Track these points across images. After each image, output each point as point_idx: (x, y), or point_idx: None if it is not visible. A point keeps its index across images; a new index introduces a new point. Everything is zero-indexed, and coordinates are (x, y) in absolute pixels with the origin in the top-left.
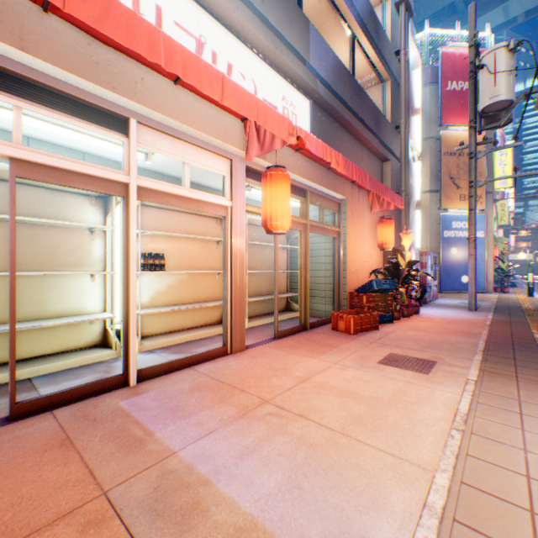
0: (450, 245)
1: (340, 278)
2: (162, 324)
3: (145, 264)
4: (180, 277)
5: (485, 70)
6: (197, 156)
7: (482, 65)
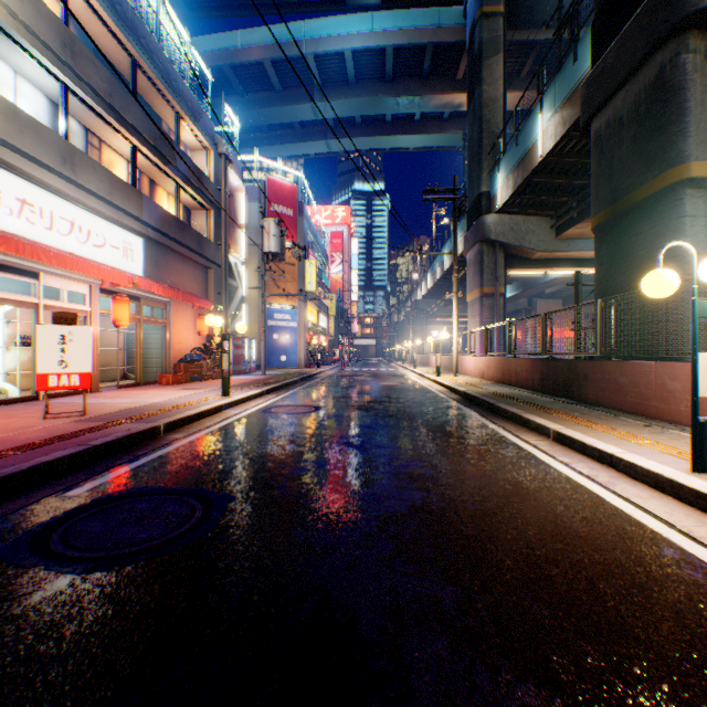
0: (274, 332)
1: (169, 354)
2: (26, 384)
3: (23, 342)
4: None
5: (266, 230)
6: (73, 285)
7: (264, 227)
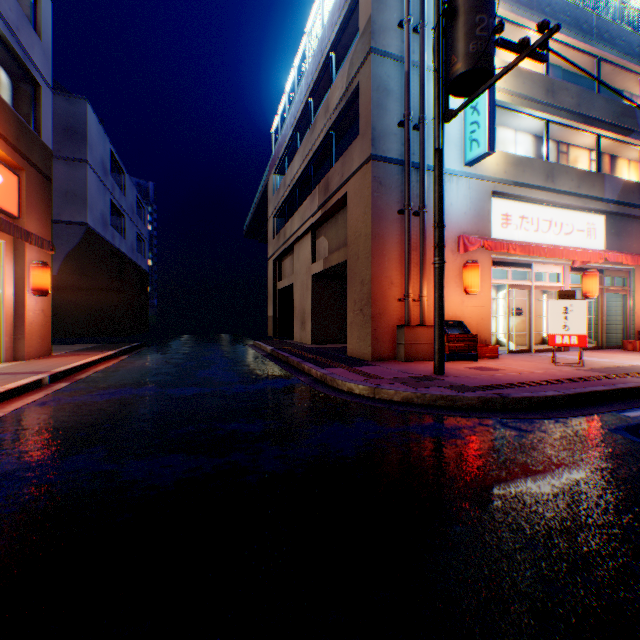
0: None
1: (628, 321)
2: (514, 341)
3: (514, 312)
4: (521, 319)
5: None
6: (549, 269)
7: None
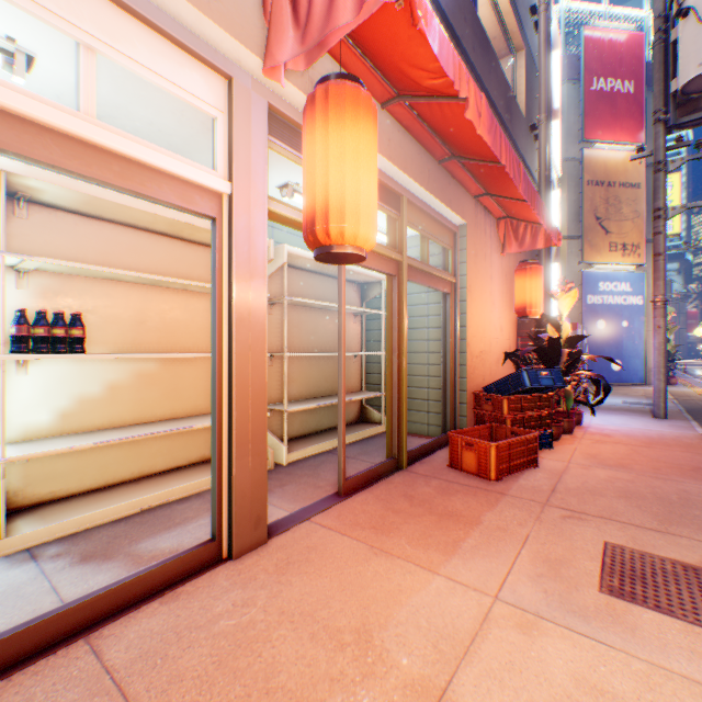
0: (597, 316)
1: (457, 367)
2: (93, 471)
3: (19, 337)
4: (139, 367)
5: (691, 17)
6: (122, 35)
7: (687, 8)
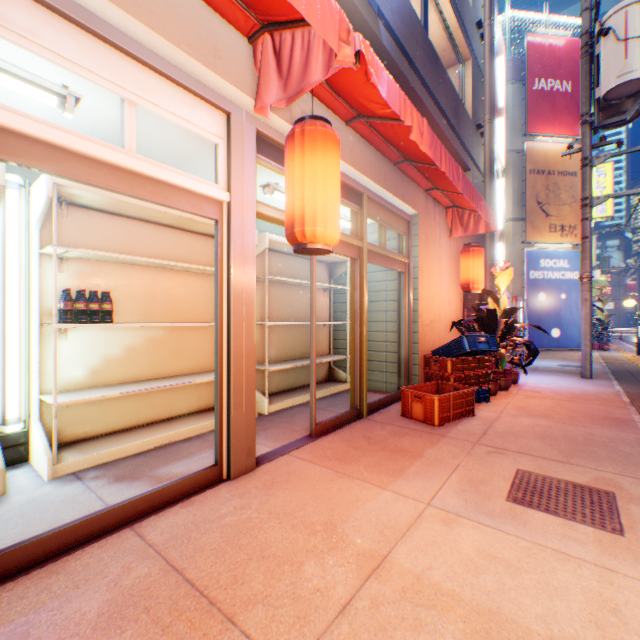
0: (538, 290)
1: (410, 334)
2: (115, 416)
3: (66, 310)
4: (150, 334)
5: (611, 36)
6: (153, 90)
7: (607, 28)
